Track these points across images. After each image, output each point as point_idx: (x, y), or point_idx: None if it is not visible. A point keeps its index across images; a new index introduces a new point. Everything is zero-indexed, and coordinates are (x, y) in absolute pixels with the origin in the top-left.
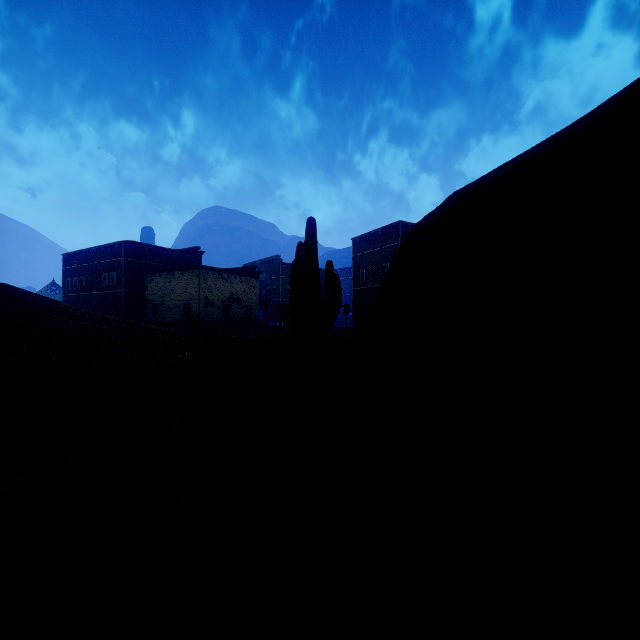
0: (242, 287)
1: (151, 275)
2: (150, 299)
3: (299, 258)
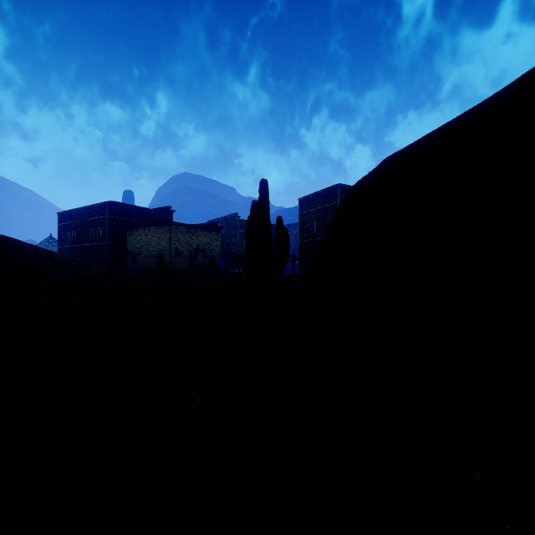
0: (206, 240)
1: (130, 230)
2: (130, 250)
3: (253, 214)
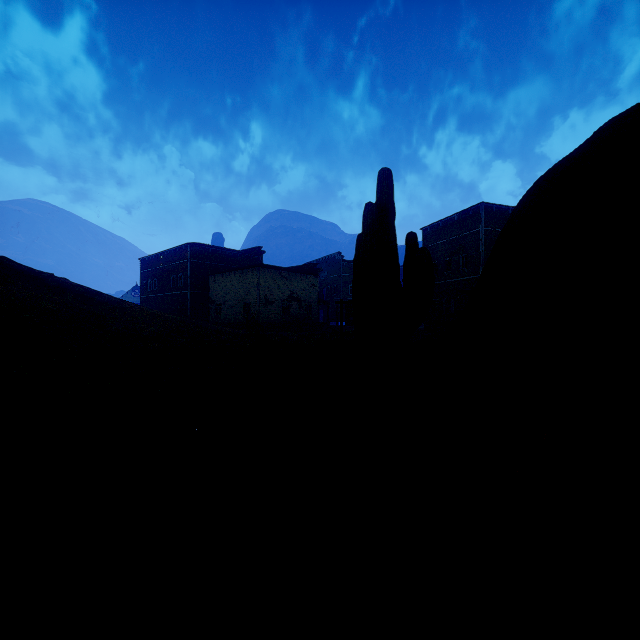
0: (302, 286)
1: (214, 275)
2: (213, 299)
3: (368, 226)
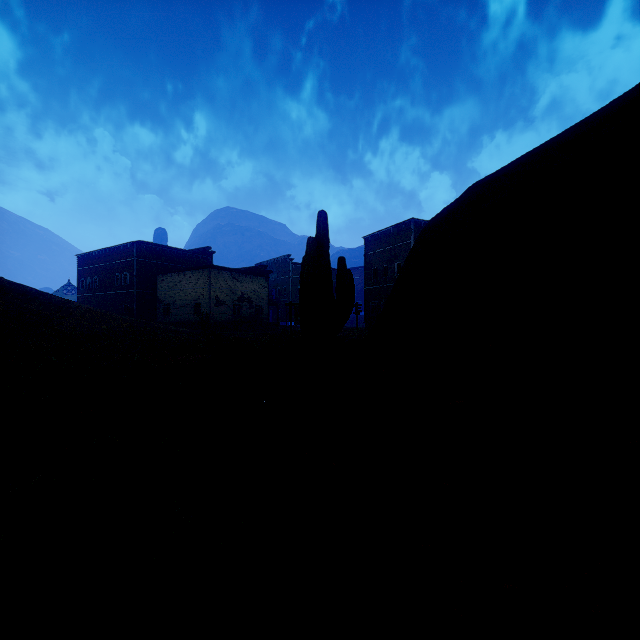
0: (252, 287)
1: (162, 275)
2: (161, 299)
3: (309, 253)
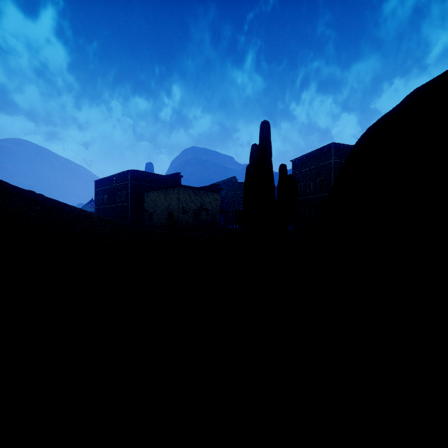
0: (208, 200)
1: (147, 193)
2: (147, 209)
3: (253, 160)
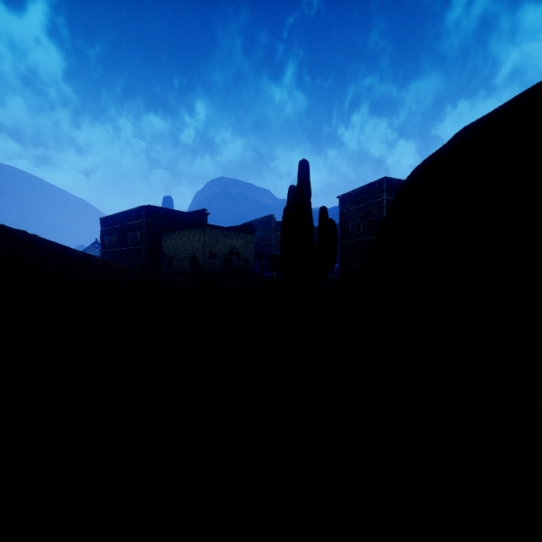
0: (240, 242)
1: (166, 233)
2: (165, 253)
3: (291, 202)
